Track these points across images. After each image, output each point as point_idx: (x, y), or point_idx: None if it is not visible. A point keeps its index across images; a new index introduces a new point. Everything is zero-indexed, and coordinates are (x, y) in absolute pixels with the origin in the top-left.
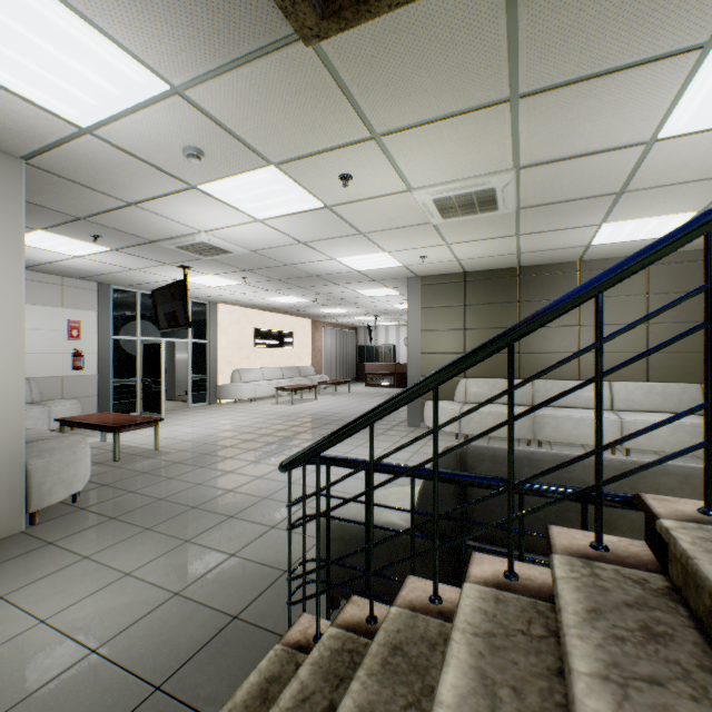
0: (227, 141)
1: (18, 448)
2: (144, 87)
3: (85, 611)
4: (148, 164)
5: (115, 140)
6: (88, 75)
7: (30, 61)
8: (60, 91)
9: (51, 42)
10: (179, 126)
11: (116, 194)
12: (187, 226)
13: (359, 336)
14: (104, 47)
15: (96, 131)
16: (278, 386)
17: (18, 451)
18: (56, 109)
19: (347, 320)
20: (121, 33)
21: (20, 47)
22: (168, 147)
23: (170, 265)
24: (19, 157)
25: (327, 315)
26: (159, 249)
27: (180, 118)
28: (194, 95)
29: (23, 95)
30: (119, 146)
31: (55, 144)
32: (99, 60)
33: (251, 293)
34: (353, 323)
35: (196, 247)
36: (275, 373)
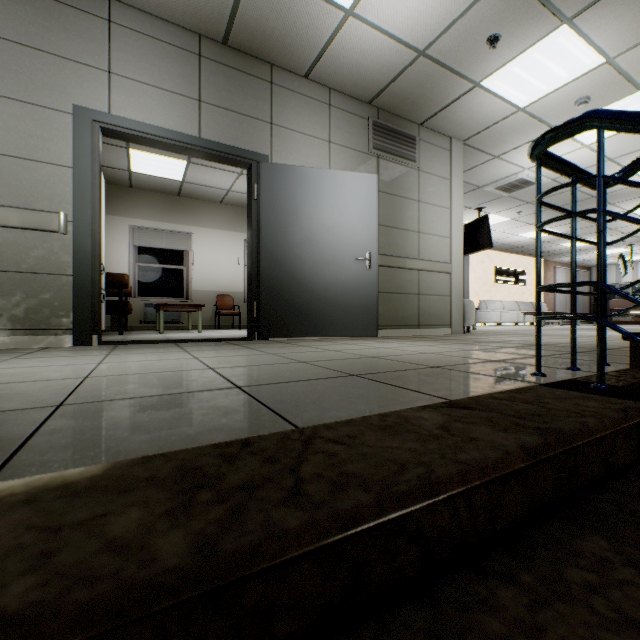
0: (615, 84)
1: (460, 291)
2: (586, 67)
3: (558, 339)
4: (537, 121)
5: (532, 110)
6: (557, 72)
7: (531, 77)
8: (530, 89)
9: (554, 62)
10: (587, 85)
11: (493, 151)
12: (517, 167)
13: (593, 276)
14: (583, 52)
15: (526, 108)
16: (524, 312)
17: (460, 292)
18: (516, 101)
19: (584, 257)
20: (602, 40)
21: (534, 71)
22: (565, 103)
23: (469, 209)
24: (462, 140)
25: (565, 251)
26: (476, 194)
27: (593, 79)
28: (618, 59)
29: (507, 98)
30: (531, 113)
31: (491, 125)
32: (573, 61)
33: (509, 230)
34: (589, 260)
35: (509, 185)
36: (511, 305)
